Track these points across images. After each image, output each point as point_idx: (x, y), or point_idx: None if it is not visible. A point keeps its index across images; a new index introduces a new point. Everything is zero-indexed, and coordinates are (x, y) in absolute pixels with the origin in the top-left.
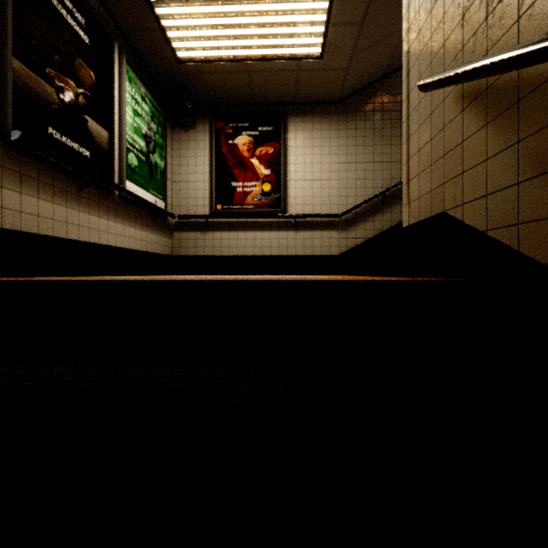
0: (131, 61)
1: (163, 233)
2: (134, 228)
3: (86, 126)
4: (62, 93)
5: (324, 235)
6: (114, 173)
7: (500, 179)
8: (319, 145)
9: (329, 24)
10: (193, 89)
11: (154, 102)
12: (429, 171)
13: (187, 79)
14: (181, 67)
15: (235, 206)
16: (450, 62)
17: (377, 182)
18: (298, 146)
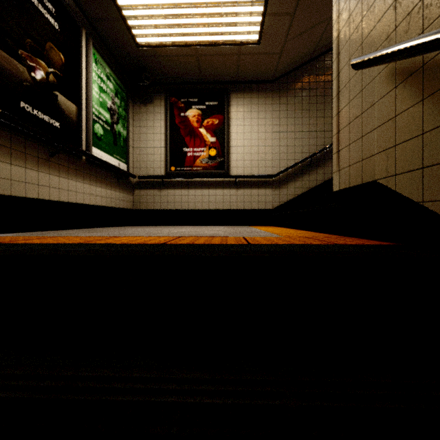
0: (97, 45)
1: (126, 190)
2: (99, 187)
3: (56, 100)
4: (34, 72)
5: (260, 192)
6: (81, 141)
7: (438, 153)
8: (257, 117)
9: (265, 14)
10: (150, 70)
11: (118, 80)
12: (359, 142)
13: (146, 61)
14: (141, 51)
15: (186, 168)
16: (382, 42)
17: (304, 148)
18: (239, 118)
